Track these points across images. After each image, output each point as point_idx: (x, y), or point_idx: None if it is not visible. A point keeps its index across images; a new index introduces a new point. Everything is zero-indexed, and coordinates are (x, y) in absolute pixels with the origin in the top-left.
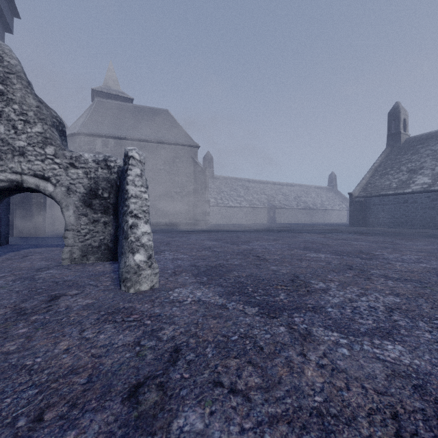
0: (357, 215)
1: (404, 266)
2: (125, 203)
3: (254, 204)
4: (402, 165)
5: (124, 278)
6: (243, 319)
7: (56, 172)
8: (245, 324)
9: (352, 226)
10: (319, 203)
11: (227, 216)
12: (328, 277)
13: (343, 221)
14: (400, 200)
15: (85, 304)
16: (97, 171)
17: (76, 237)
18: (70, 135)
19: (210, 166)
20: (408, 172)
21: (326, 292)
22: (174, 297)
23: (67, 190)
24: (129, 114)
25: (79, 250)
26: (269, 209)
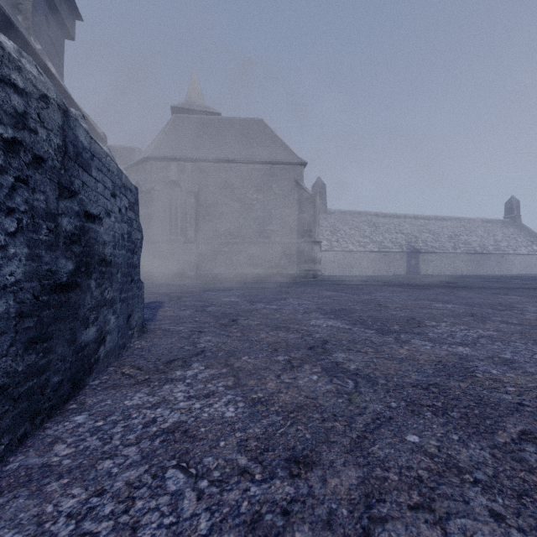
0: None
1: None
2: None
3: (385, 248)
4: None
5: None
6: None
7: None
8: None
9: None
10: (491, 244)
11: (346, 265)
12: None
13: (534, 272)
14: None
15: None
16: None
17: None
18: (139, 162)
19: (321, 197)
20: None
21: None
22: None
23: None
24: (211, 129)
25: None
26: (410, 254)
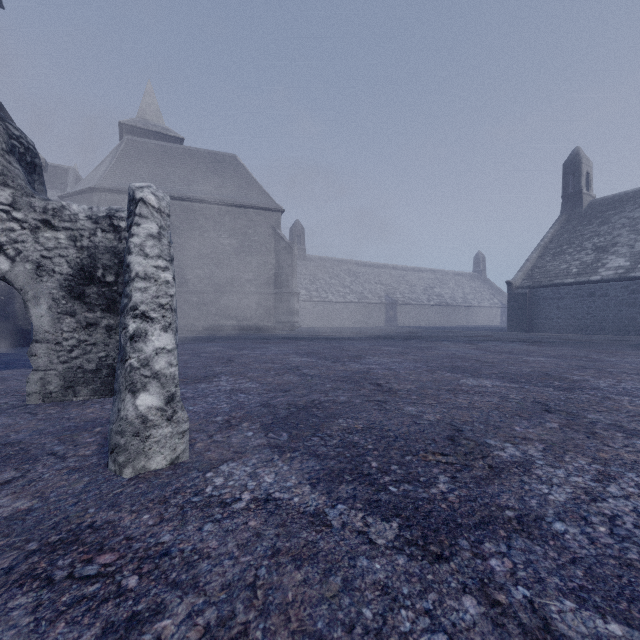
0: (519, 314)
1: (638, 404)
2: (125, 290)
3: (365, 299)
4: (585, 241)
5: (112, 445)
6: (369, 565)
7: (15, 236)
8: (374, 588)
9: (511, 330)
10: (460, 297)
11: (325, 316)
12: (516, 431)
13: (495, 323)
14: (583, 293)
15: (6, 516)
16: (94, 235)
17: (54, 353)
18: (83, 192)
19: (300, 242)
20: (595, 251)
21: (529, 471)
22: (215, 489)
23: (36, 269)
24: (176, 161)
25: (59, 378)
26: (388, 306)
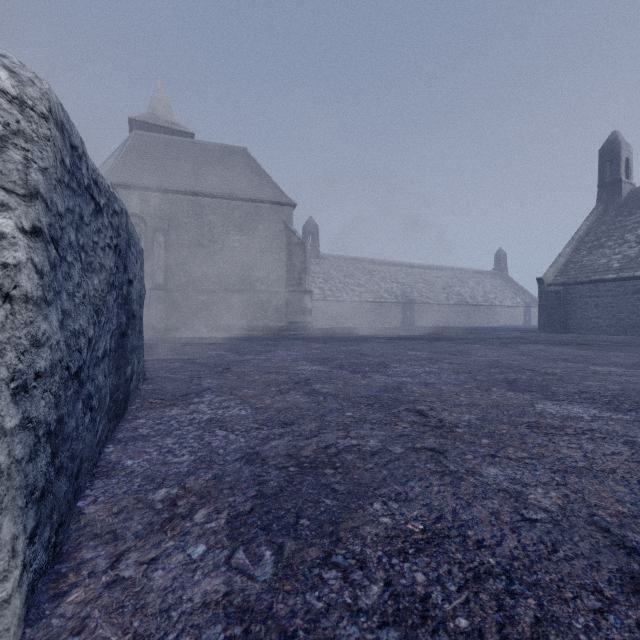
0: (552, 314)
1: None
2: None
3: (381, 298)
4: (626, 233)
5: None
6: None
7: None
8: None
9: (542, 331)
10: (480, 296)
11: (340, 316)
12: None
13: (517, 323)
14: (626, 290)
15: None
16: None
17: None
18: None
19: (313, 240)
20: (639, 243)
21: None
22: None
23: None
24: (184, 155)
25: None
26: (405, 305)
